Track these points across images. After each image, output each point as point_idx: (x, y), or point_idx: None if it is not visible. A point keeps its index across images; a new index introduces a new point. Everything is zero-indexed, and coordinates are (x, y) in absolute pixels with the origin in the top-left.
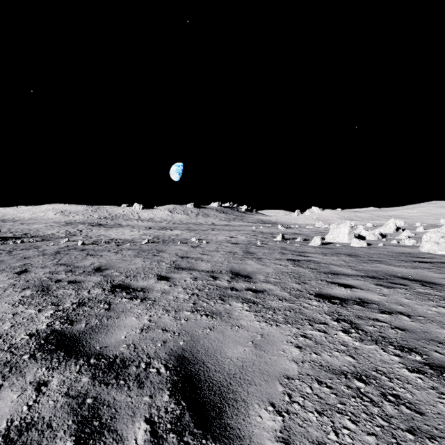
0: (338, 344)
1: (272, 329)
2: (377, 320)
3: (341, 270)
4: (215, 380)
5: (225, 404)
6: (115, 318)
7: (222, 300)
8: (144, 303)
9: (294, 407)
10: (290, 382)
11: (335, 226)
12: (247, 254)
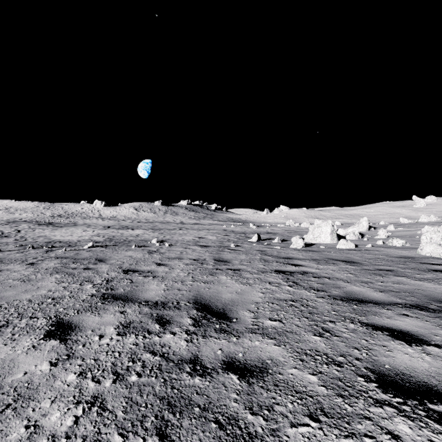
0: None
1: None
2: None
3: (361, 292)
4: None
5: None
6: None
7: (162, 437)
8: None
9: None
10: None
11: (315, 225)
12: (220, 262)
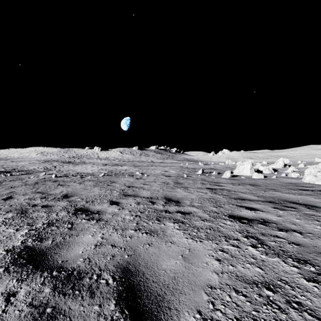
0: (249, 257)
1: (197, 244)
2: (277, 236)
3: (246, 196)
4: (153, 290)
5: (161, 312)
6: (76, 235)
7: (158, 221)
8: (99, 223)
9: (217, 314)
10: (213, 291)
11: (240, 163)
12: (177, 184)
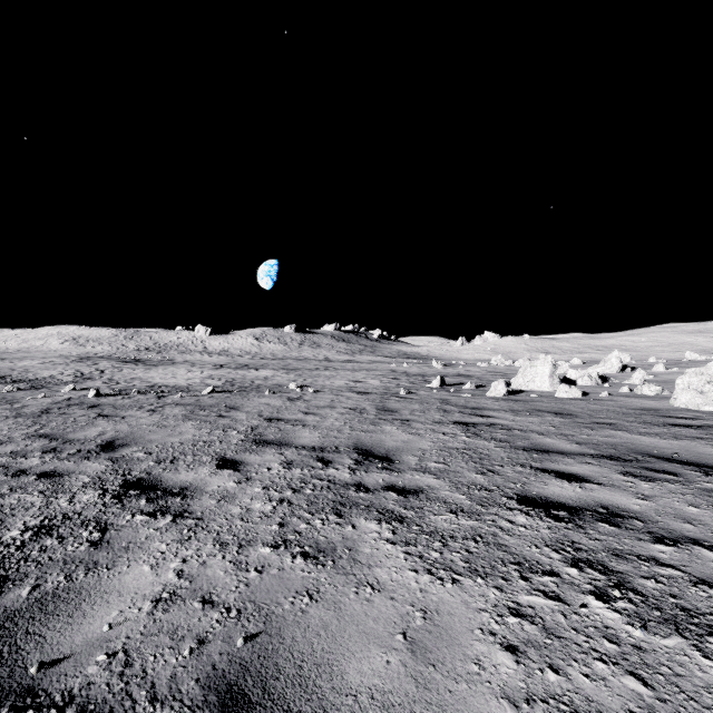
0: (597, 636)
1: (446, 592)
2: (655, 561)
3: (551, 444)
4: None
5: None
6: (106, 567)
7: (339, 515)
8: (179, 525)
9: None
10: None
11: (528, 363)
12: (384, 412)
